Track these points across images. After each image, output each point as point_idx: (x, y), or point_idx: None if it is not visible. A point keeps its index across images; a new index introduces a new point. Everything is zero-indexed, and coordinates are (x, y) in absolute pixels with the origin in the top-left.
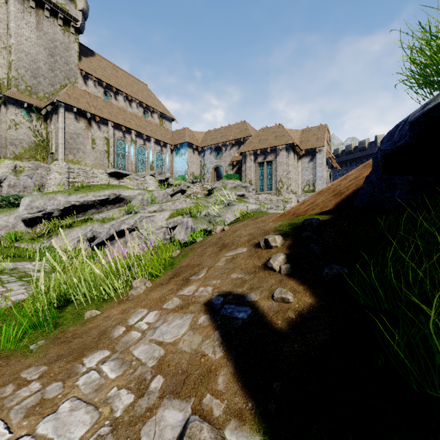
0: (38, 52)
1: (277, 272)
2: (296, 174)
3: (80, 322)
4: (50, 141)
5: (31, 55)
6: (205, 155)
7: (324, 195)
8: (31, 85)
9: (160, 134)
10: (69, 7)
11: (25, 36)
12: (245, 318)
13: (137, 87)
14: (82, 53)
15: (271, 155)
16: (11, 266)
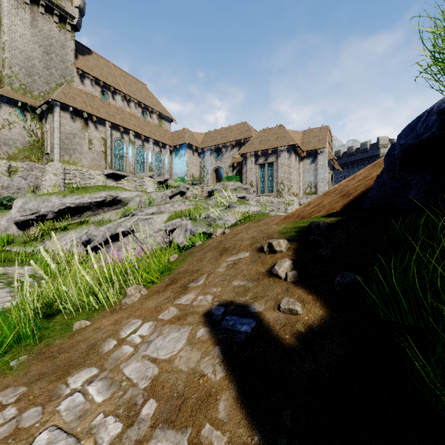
0: (32, 50)
1: (283, 279)
2: (298, 176)
3: (68, 334)
4: (45, 142)
5: (26, 52)
6: (205, 157)
7: (331, 196)
8: (25, 83)
9: (159, 135)
10: (65, 4)
11: (19, 33)
12: (249, 332)
13: (136, 87)
14: (79, 52)
15: (272, 157)
16: (0, 271)
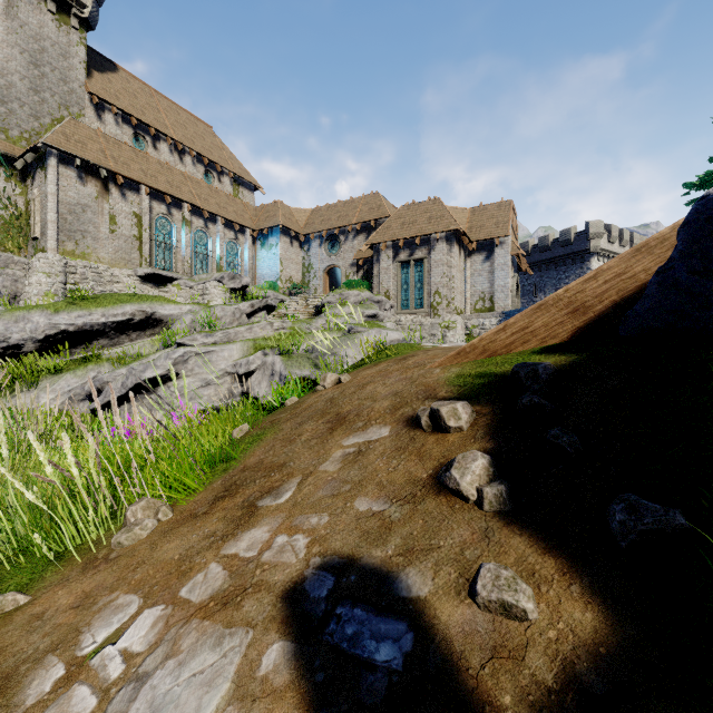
0: (8, 57)
1: (472, 504)
2: (463, 282)
3: None
4: (32, 218)
5: None
6: (311, 249)
7: (550, 312)
8: None
9: (234, 211)
10: None
11: None
12: (397, 670)
13: (194, 130)
14: (94, 66)
15: (421, 249)
16: None
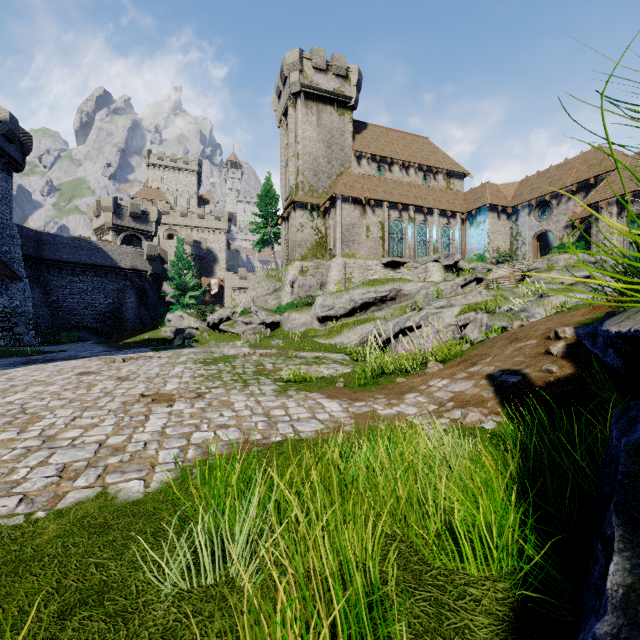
0: (318, 149)
1: (554, 356)
2: None
3: (394, 383)
4: (328, 237)
5: (313, 154)
6: (518, 218)
7: None
8: (313, 184)
9: (446, 201)
10: (344, 88)
11: (309, 138)
12: (515, 381)
13: (416, 146)
14: (355, 131)
15: None
16: (321, 355)
